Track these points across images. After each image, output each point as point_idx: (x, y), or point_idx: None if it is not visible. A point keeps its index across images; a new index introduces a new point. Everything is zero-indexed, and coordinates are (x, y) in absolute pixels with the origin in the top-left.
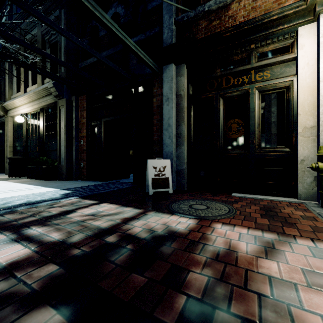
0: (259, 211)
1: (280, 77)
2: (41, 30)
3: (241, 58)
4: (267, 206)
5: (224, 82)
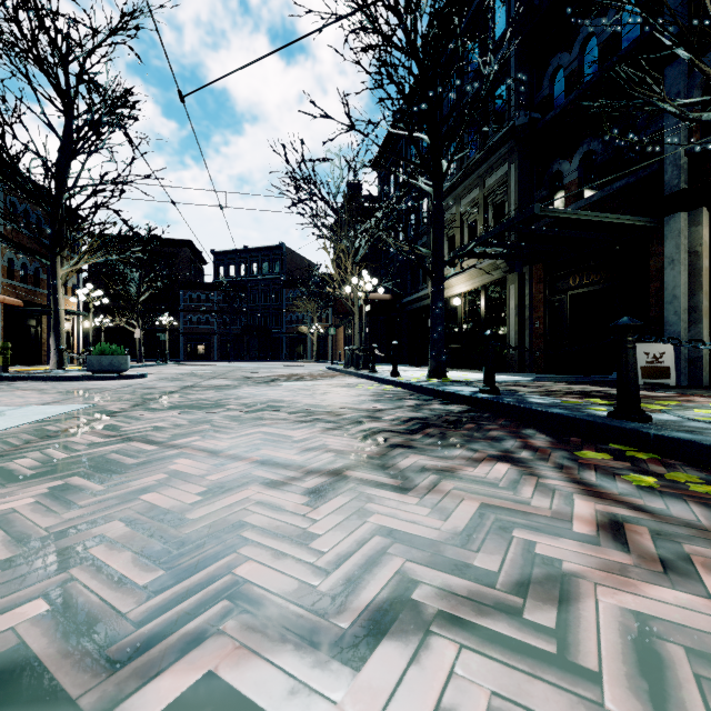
0: None
1: None
2: (483, 192)
3: None
4: None
5: None
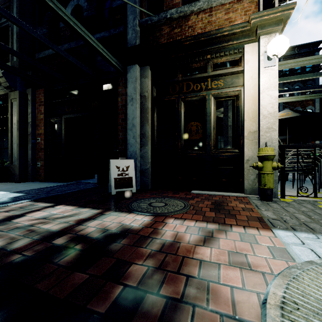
0: (210, 206)
1: (231, 86)
2: None
3: (199, 66)
4: (218, 201)
5: (185, 87)
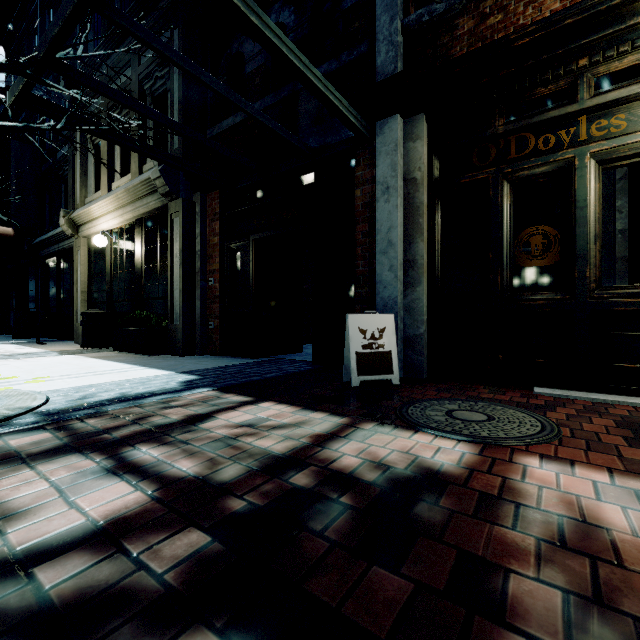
0: (616, 431)
1: None
2: (137, 72)
3: (554, 92)
4: (628, 418)
5: (514, 147)
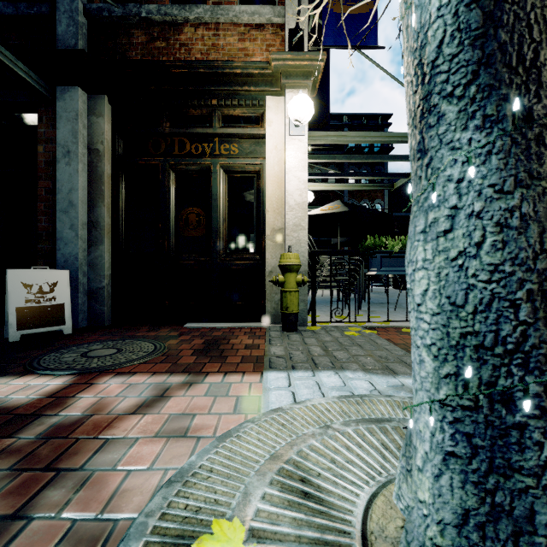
0: (201, 346)
1: (250, 157)
2: None
3: (201, 115)
4: (221, 337)
5: (177, 146)
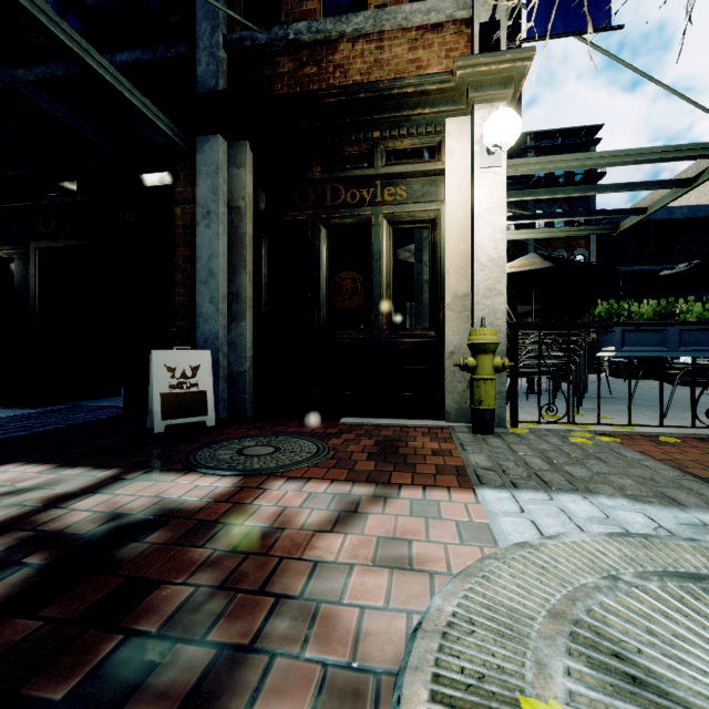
0: (372, 449)
1: (422, 201)
2: None
3: (359, 153)
4: (392, 437)
5: (329, 195)
